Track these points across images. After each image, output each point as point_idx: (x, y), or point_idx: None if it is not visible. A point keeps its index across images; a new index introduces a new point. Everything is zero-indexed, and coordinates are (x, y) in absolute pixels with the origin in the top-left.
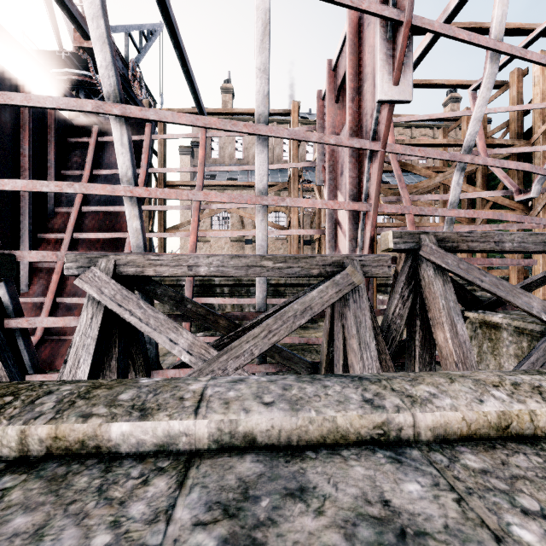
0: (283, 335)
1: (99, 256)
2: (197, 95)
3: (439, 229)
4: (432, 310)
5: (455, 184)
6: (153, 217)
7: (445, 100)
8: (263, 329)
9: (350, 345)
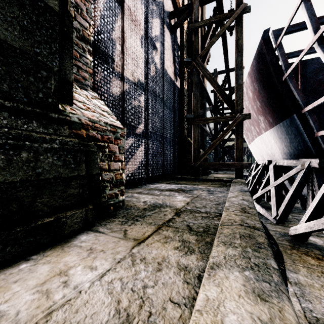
0: None
1: None
2: None
3: None
4: None
5: None
6: None
7: None
8: None
9: None
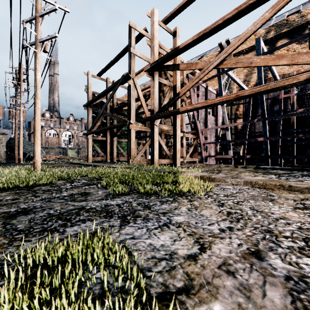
0: None
1: None
2: None
3: None
4: None
5: None
6: None
7: None
8: None
9: None
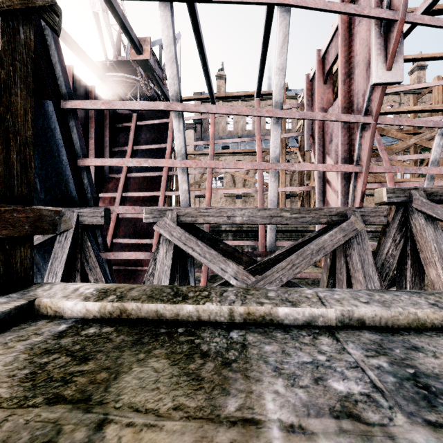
0: (304, 268)
1: (166, 209)
2: (211, 86)
3: (417, 184)
4: (423, 251)
5: (436, 146)
6: (172, 179)
7: (411, 68)
8: (288, 263)
9: (355, 278)
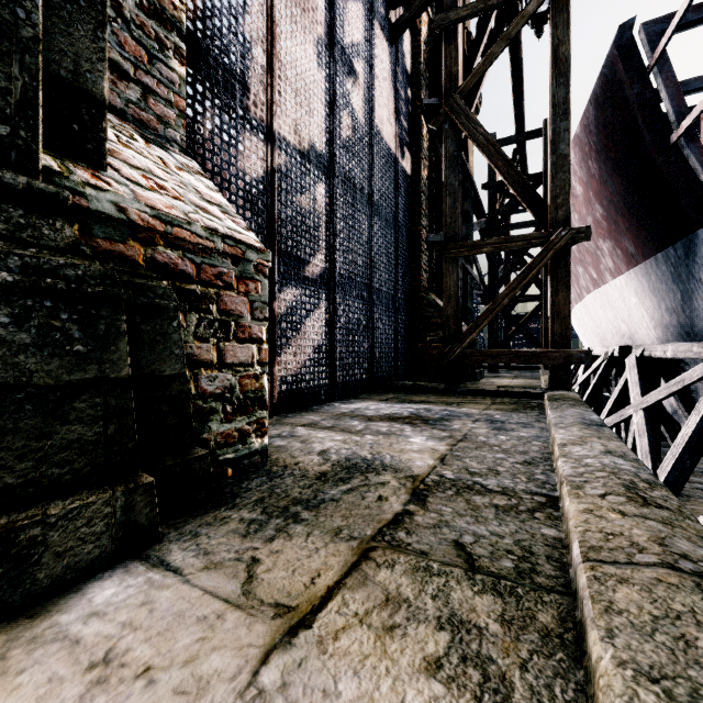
0: None
1: None
2: None
3: None
4: None
5: None
6: None
7: None
8: None
9: None
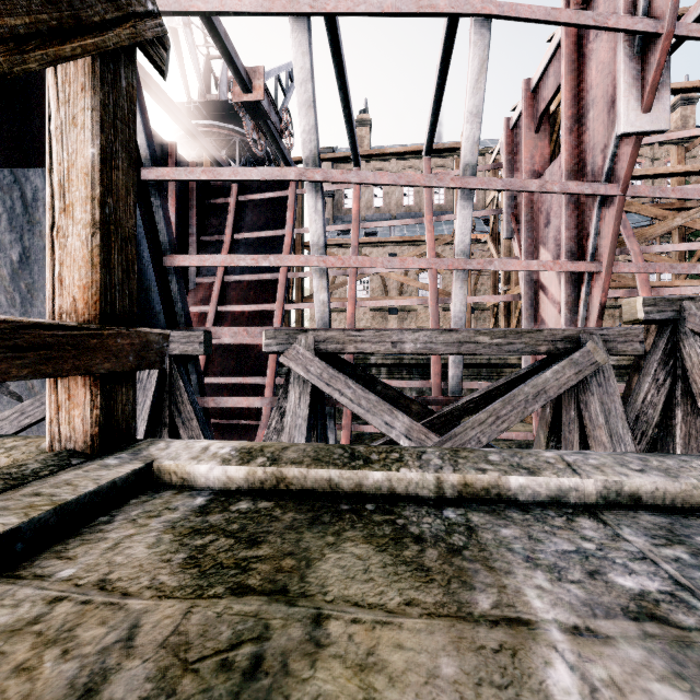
0: (514, 422)
1: (298, 332)
2: (355, 139)
3: (686, 291)
4: None
5: None
6: (292, 284)
7: (672, 103)
8: (489, 415)
9: (594, 438)
